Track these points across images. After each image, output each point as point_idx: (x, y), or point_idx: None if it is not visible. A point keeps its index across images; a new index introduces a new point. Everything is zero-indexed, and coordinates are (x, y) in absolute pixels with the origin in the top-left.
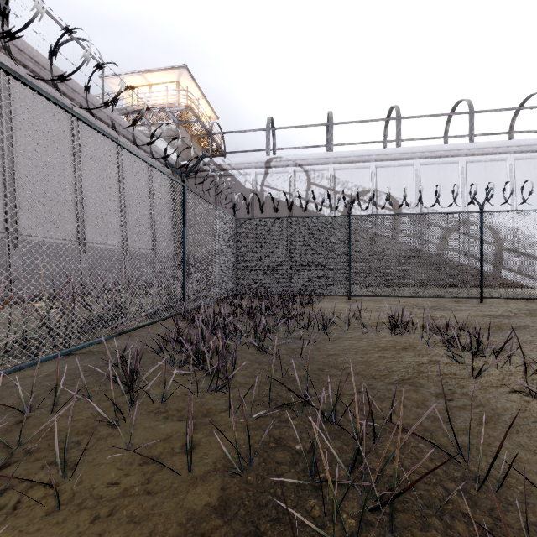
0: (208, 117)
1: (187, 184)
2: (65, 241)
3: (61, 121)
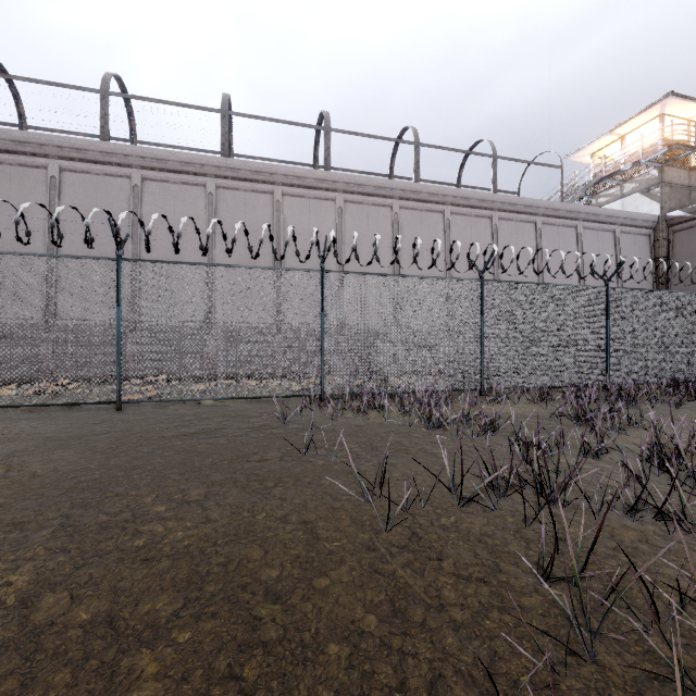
0: None
1: (677, 239)
2: None
3: (528, 236)
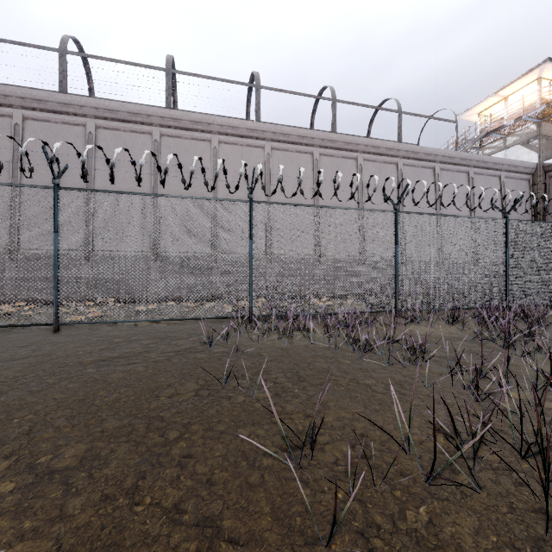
0: None
1: None
2: (430, 258)
3: (428, 179)
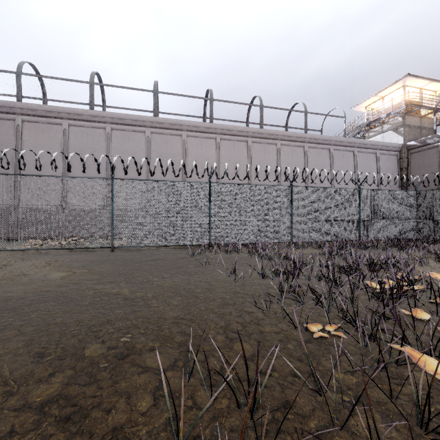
0: (436, 96)
1: (412, 158)
2: None
3: (325, 157)
